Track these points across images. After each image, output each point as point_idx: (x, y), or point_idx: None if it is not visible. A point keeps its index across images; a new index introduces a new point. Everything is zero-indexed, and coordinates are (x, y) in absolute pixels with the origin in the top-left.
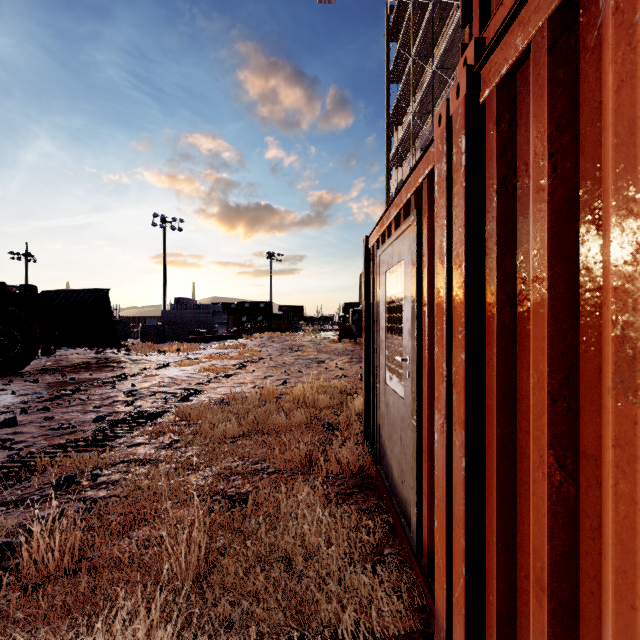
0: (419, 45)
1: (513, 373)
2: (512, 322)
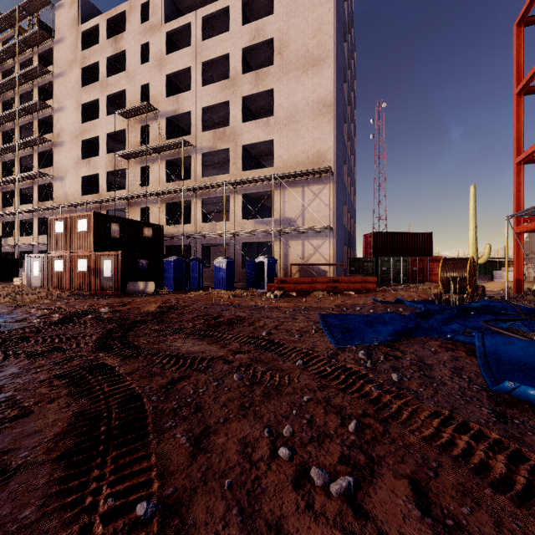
0: (6, 114)
1: (50, 270)
2: (50, 267)
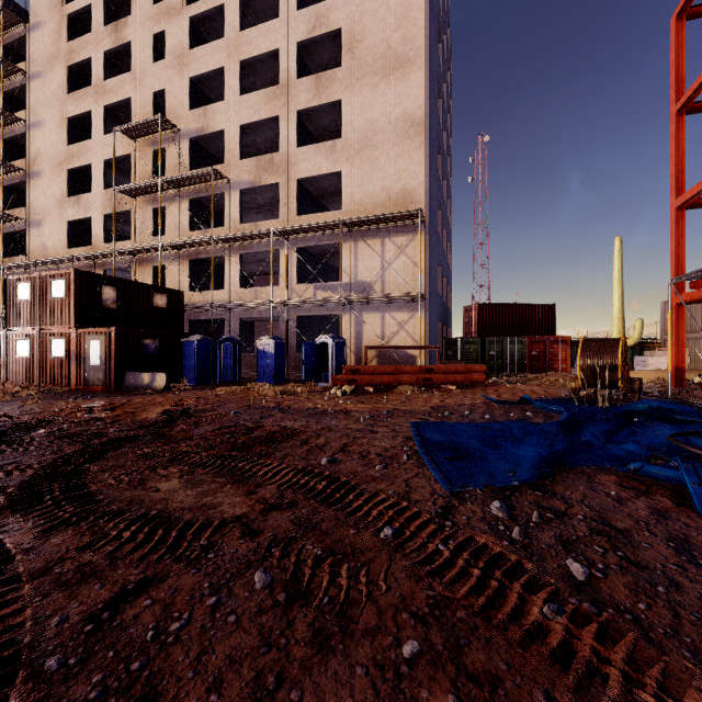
0: None
1: (10, 355)
2: (10, 351)
